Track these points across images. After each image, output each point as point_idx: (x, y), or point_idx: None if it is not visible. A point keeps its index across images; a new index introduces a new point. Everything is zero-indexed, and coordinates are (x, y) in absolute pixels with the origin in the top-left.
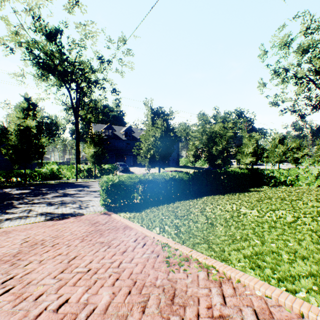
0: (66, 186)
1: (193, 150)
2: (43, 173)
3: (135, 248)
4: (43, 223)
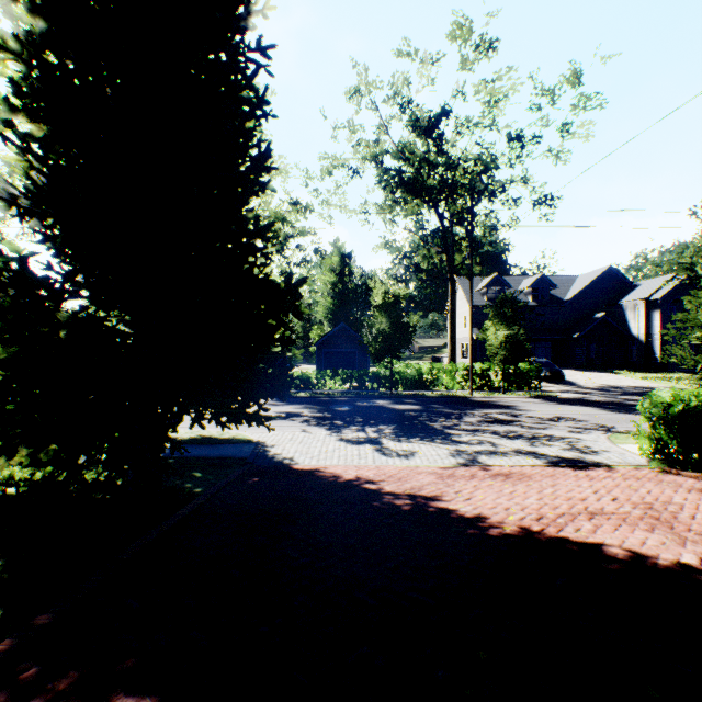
0: (466, 404)
1: None
2: (407, 376)
3: None
4: (553, 469)
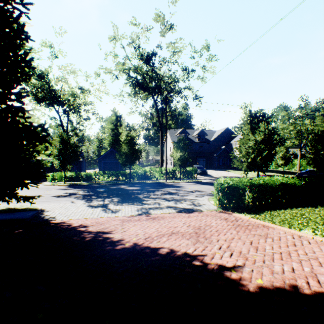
0: (161, 186)
1: (281, 151)
2: (139, 173)
3: (303, 244)
4: (178, 214)
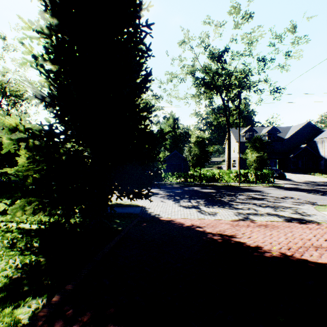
0: (237, 189)
1: None
2: (207, 176)
3: None
4: (288, 223)
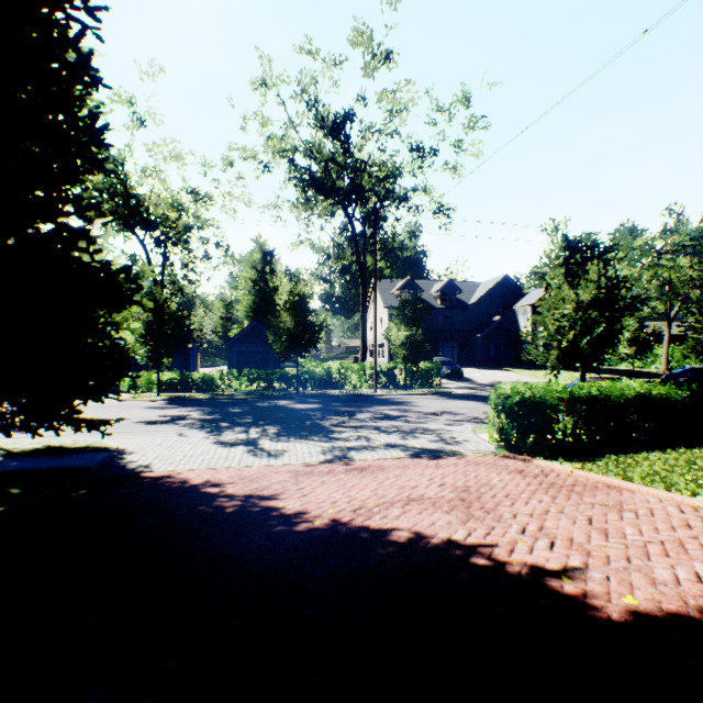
0: (367, 401)
1: (628, 327)
2: (316, 375)
3: None
4: (412, 460)
